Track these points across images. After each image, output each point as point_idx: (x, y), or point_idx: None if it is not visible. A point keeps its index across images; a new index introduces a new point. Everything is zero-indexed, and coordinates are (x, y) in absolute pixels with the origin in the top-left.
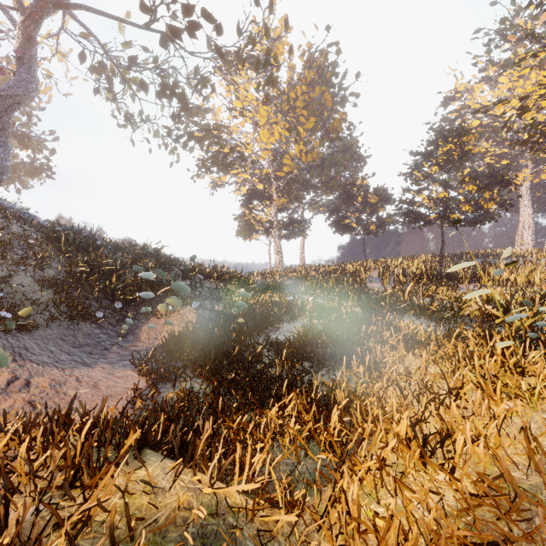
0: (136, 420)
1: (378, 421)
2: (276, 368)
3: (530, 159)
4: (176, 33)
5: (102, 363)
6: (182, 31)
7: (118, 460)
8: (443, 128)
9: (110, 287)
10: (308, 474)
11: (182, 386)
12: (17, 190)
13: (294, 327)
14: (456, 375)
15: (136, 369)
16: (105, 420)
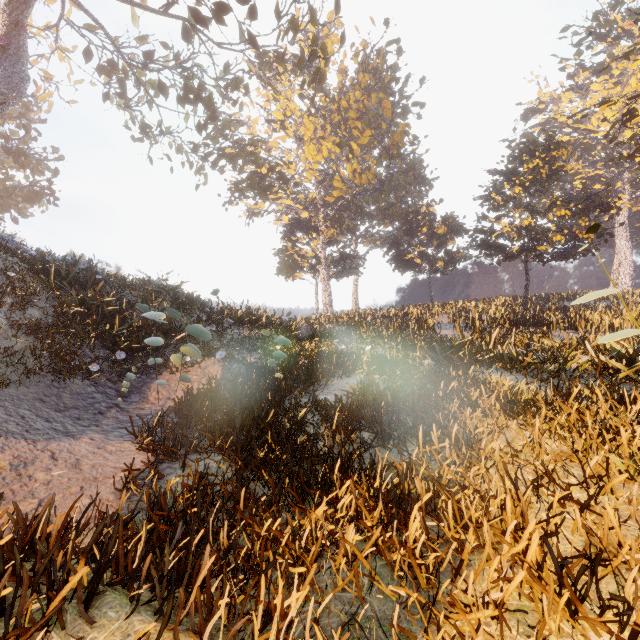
0: (90, 541)
1: (479, 528)
2: (325, 441)
3: (628, 183)
4: (200, 19)
5: (92, 433)
6: (209, 20)
7: (36, 628)
8: (528, 140)
9: (111, 332)
10: (376, 622)
11: (196, 466)
12: (13, 219)
13: (348, 384)
14: (595, 457)
15: (136, 441)
16: (50, 534)
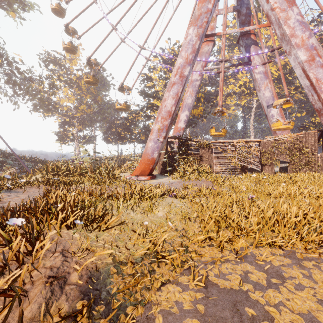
0: None
1: None
2: None
3: None
4: (13, 72)
5: None
6: (18, 62)
7: None
8: None
9: None
10: None
11: None
12: None
13: None
14: None
15: None
16: None
